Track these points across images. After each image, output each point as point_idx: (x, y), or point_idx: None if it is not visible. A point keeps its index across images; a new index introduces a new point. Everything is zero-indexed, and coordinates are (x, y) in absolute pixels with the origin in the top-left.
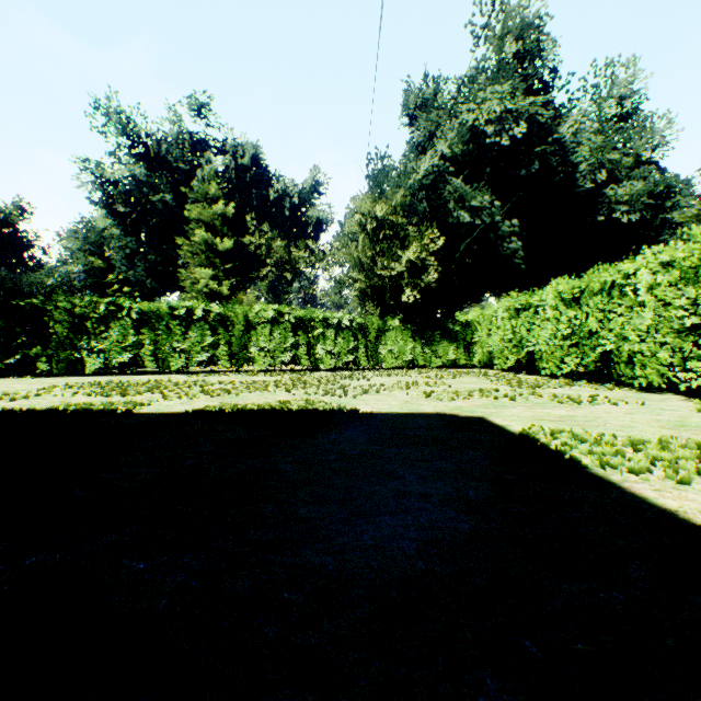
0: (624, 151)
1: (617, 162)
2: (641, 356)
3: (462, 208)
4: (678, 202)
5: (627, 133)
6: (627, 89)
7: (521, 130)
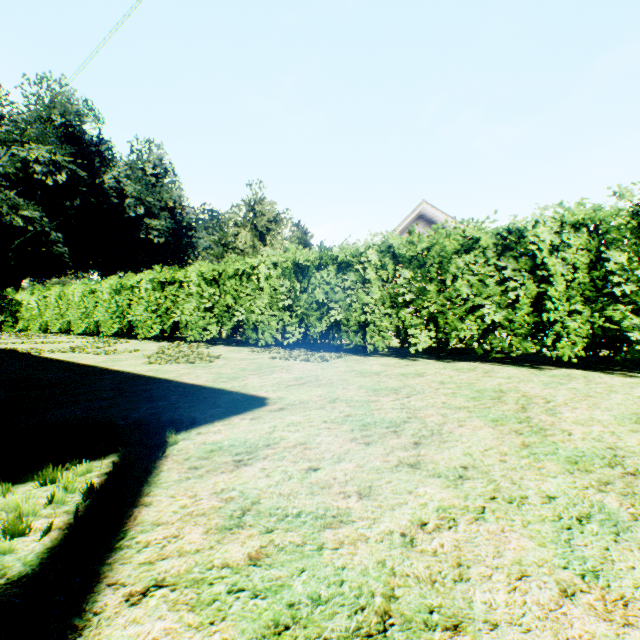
0: (159, 198)
1: (152, 204)
2: (76, 322)
3: (18, 213)
4: (195, 234)
5: (159, 188)
6: (159, 161)
7: (64, 179)
